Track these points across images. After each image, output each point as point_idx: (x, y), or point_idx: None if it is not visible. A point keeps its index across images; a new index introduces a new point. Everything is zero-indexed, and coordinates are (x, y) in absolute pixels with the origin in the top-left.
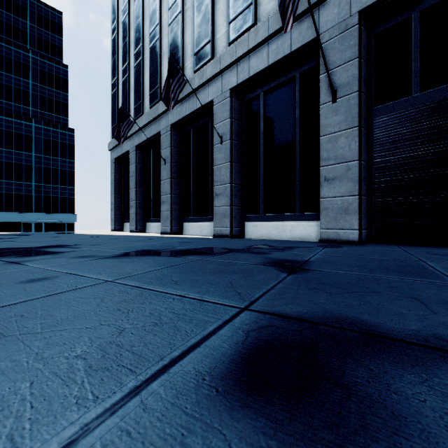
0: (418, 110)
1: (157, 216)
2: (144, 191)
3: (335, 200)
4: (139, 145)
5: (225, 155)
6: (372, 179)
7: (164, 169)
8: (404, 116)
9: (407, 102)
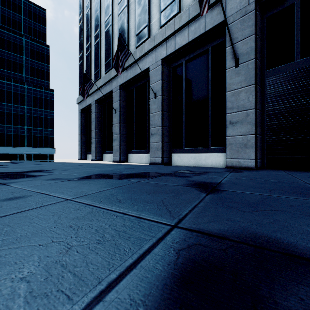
0: (299, 72)
1: (110, 149)
2: (101, 132)
3: (237, 138)
4: (98, 100)
5: (157, 106)
6: (264, 122)
7: (115, 116)
8: (289, 76)
9: (290, 66)
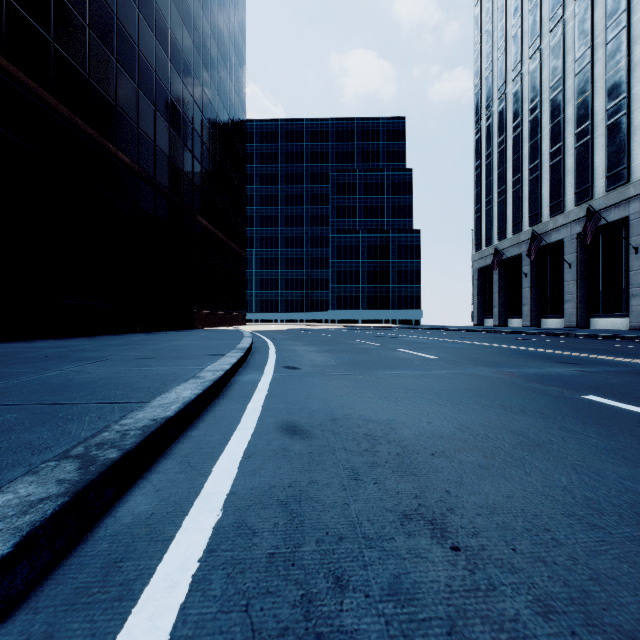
0: None
1: (517, 314)
2: (505, 294)
3: (637, 307)
4: (502, 260)
5: (572, 276)
6: None
7: (525, 281)
8: None
9: None
